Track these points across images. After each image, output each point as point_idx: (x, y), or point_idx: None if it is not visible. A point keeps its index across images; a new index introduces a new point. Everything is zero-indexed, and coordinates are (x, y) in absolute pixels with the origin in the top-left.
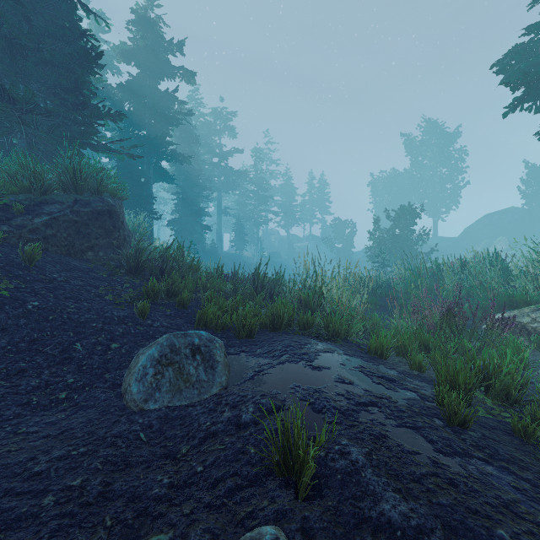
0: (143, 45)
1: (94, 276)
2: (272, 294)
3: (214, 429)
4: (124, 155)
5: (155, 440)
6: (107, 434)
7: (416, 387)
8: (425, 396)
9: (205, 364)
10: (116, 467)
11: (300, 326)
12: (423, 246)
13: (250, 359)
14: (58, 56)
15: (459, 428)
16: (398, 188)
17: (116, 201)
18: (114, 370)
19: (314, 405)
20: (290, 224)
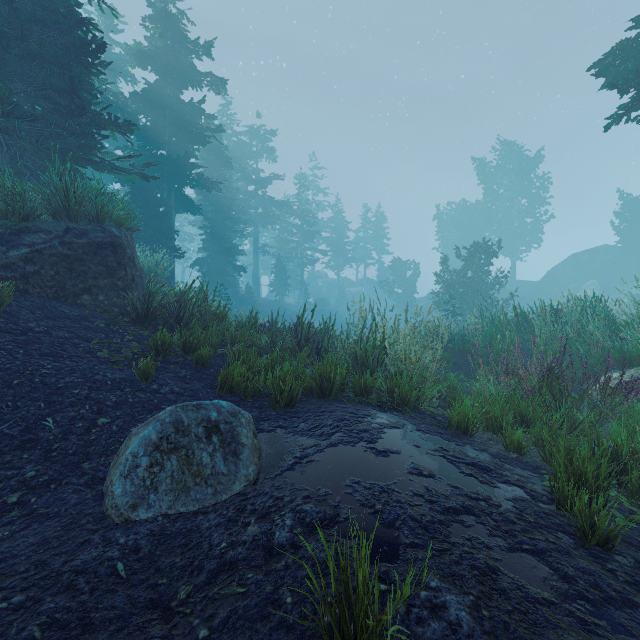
0: (161, 45)
1: (88, 325)
2: (320, 348)
3: (232, 556)
4: (139, 180)
5: (140, 574)
6: (66, 566)
7: (520, 479)
8: (536, 493)
9: (225, 449)
10: (65, 633)
11: (356, 391)
12: (498, 292)
13: (289, 437)
14: (49, 47)
15: (599, 549)
16: (469, 223)
17: (121, 231)
18: (97, 457)
19: (382, 514)
20: (341, 264)
